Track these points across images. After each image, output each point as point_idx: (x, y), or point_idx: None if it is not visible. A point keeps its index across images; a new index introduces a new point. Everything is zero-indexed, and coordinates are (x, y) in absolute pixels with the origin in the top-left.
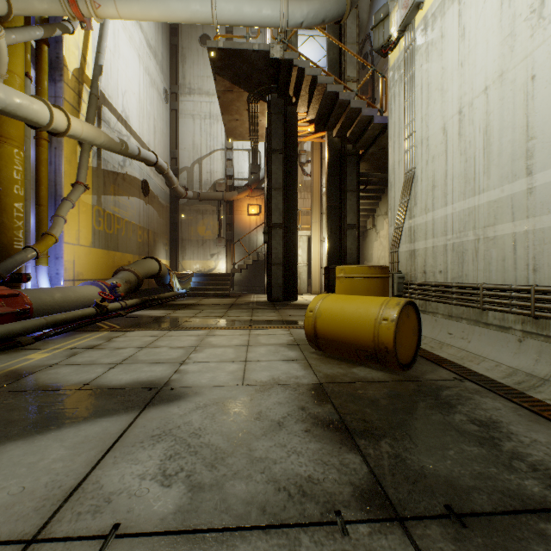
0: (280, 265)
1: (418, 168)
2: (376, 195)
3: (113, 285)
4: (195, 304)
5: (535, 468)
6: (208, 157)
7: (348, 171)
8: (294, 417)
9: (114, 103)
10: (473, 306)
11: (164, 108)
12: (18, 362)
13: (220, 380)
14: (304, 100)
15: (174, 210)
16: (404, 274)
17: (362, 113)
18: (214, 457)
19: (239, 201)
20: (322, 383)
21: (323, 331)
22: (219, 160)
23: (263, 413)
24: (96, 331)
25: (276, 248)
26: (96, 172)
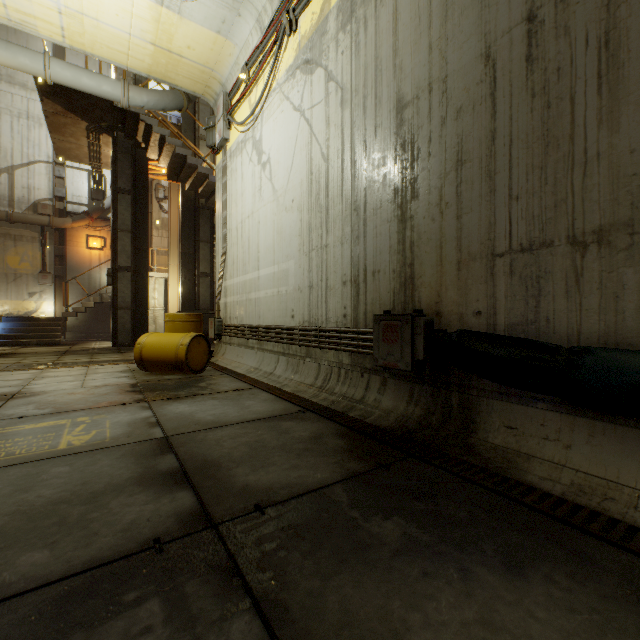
0: (128, 309)
1: (228, 247)
2: None
3: None
4: (13, 353)
5: (213, 389)
6: (25, 168)
7: (202, 223)
8: (115, 392)
9: None
10: (245, 338)
11: None
12: None
13: (64, 388)
14: (154, 150)
15: None
16: (222, 319)
17: (210, 179)
18: (67, 403)
19: (75, 229)
20: (139, 382)
21: (147, 356)
22: (43, 175)
23: (96, 393)
24: None
25: (124, 291)
26: None
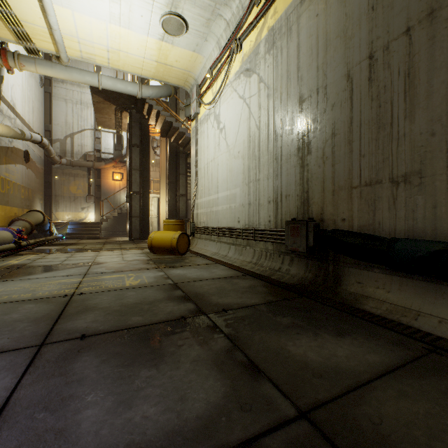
0: (138, 217)
1: (199, 179)
2: None
3: (19, 230)
4: (77, 243)
5: (193, 263)
6: (80, 134)
7: (181, 162)
8: (141, 263)
9: (6, 96)
10: (209, 234)
11: (40, 91)
12: (9, 263)
13: (114, 261)
14: (153, 119)
15: (48, 172)
16: (195, 223)
17: (186, 135)
18: (120, 268)
19: (106, 169)
20: (152, 259)
21: (154, 245)
22: (89, 137)
23: (132, 263)
24: (28, 255)
25: (135, 206)
26: None
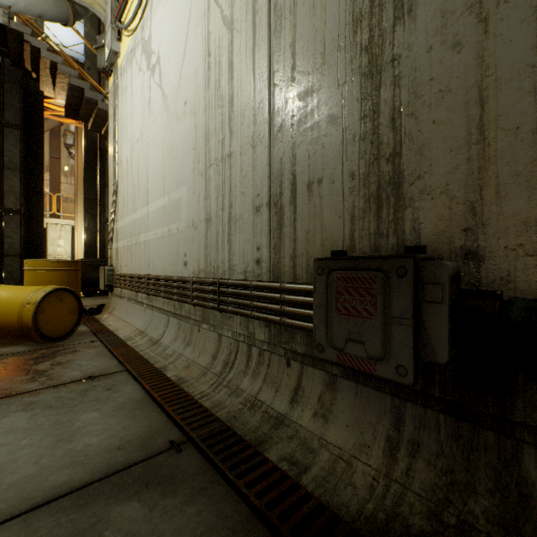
0: (17, 257)
1: (119, 182)
2: None
3: None
4: None
5: (50, 378)
6: None
7: (108, 167)
8: None
9: None
10: (134, 290)
11: None
12: None
13: None
14: (47, 81)
15: None
16: (114, 267)
17: None
18: None
19: None
20: None
21: None
22: None
23: None
24: None
25: (11, 237)
26: None
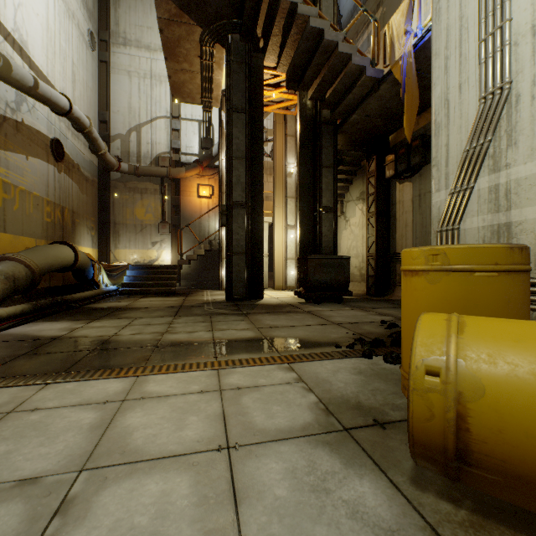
0: (242, 255)
1: (523, 78)
2: (347, 177)
3: None
4: (126, 307)
5: None
6: (149, 125)
7: (324, 143)
8: None
9: None
10: None
11: (90, 55)
12: None
13: None
14: (275, 43)
15: (104, 186)
16: None
17: (353, 61)
18: None
19: (188, 179)
20: None
21: (501, 450)
22: (162, 129)
23: None
24: None
25: (238, 233)
26: None
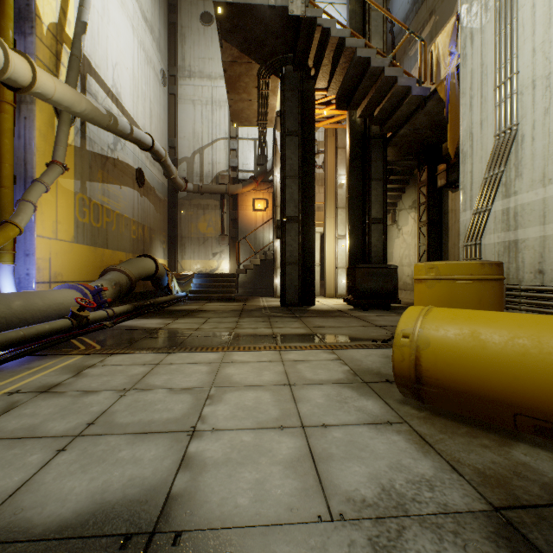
0: (295, 265)
1: (526, 123)
2: (399, 186)
3: (97, 288)
4: (198, 310)
5: None
6: (210, 147)
7: (373, 157)
8: None
9: (103, 75)
10: None
11: (162, 91)
12: None
13: (278, 499)
14: (325, 71)
15: (172, 205)
16: None
17: (398, 83)
18: None
19: (244, 194)
20: (498, 508)
21: (435, 374)
22: (221, 150)
23: None
24: (65, 355)
25: (291, 245)
26: (80, 153)
